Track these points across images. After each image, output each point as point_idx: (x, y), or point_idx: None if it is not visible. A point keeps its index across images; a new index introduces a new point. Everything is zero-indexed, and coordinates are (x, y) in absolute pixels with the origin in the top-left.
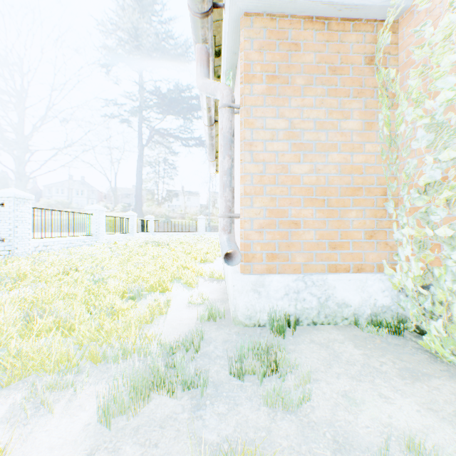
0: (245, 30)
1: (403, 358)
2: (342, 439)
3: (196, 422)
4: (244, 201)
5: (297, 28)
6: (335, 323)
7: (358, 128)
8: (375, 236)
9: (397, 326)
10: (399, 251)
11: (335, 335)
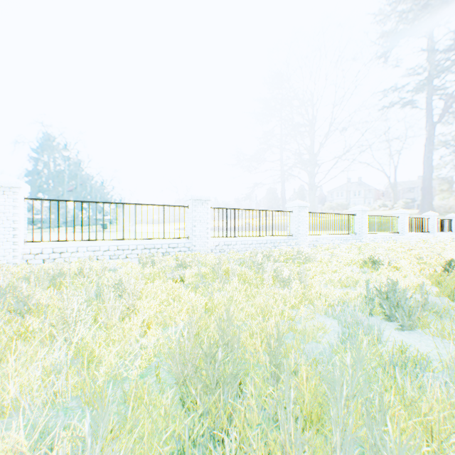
0: None
1: None
2: None
3: None
4: None
5: None
6: None
7: None
8: None
9: None
10: None
11: None
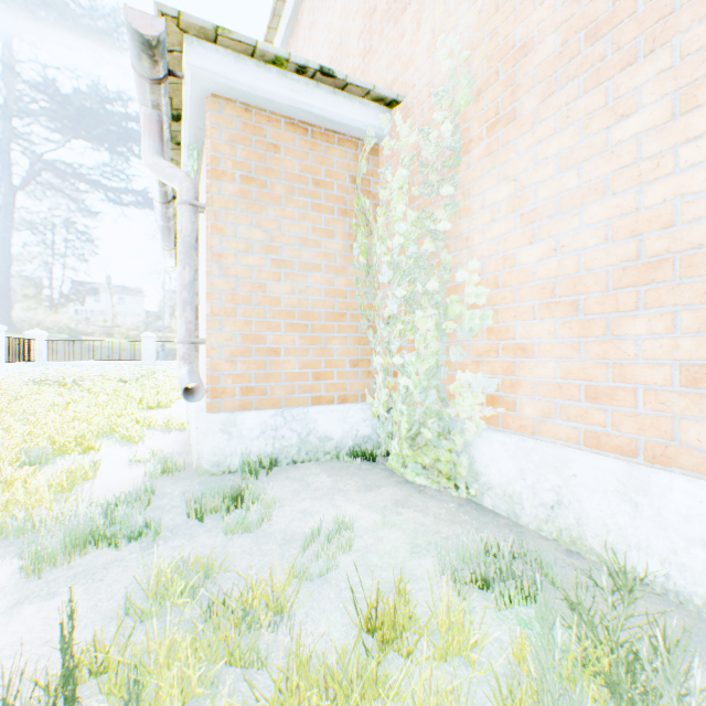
0: (213, 115)
1: (368, 477)
2: (290, 537)
3: (148, 557)
4: (212, 323)
5: (277, 128)
6: (318, 459)
7: (342, 250)
8: (359, 364)
9: (372, 453)
10: (377, 380)
11: (314, 469)
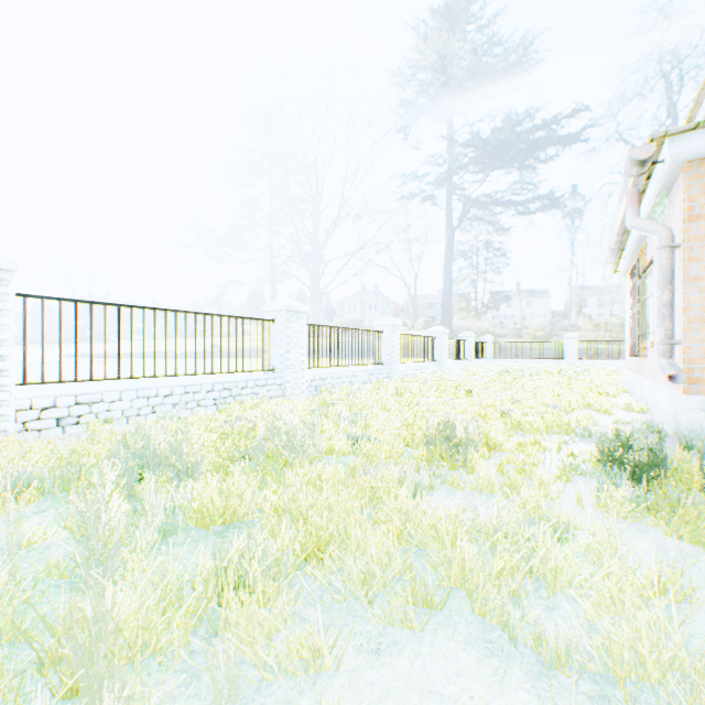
0: (687, 177)
1: None
2: None
3: None
4: (686, 329)
5: None
6: None
7: None
8: None
9: None
10: None
11: None
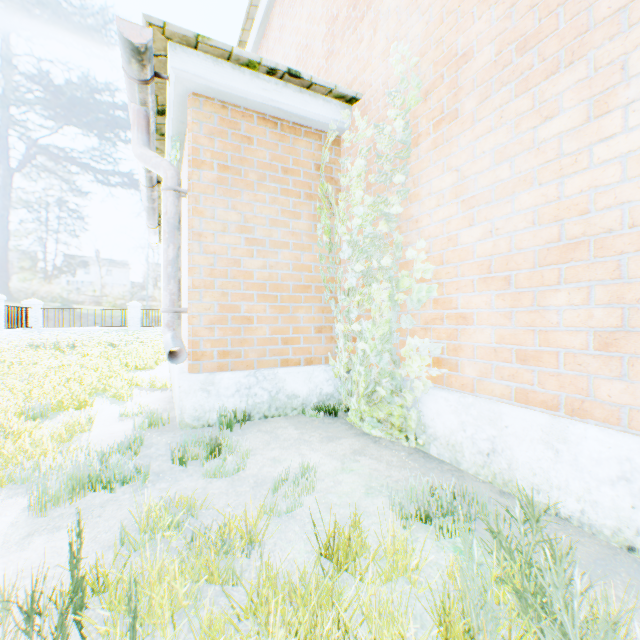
0: (194, 112)
1: (330, 430)
2: (261, 481)
3: (139, 497)
4: (193, 295)
5: (250, 122)
6: (286, 415)
7: (308, 230)
8: (323, 330)
9: (334, 409)
10: (338, 344)
11: (283, 423)
